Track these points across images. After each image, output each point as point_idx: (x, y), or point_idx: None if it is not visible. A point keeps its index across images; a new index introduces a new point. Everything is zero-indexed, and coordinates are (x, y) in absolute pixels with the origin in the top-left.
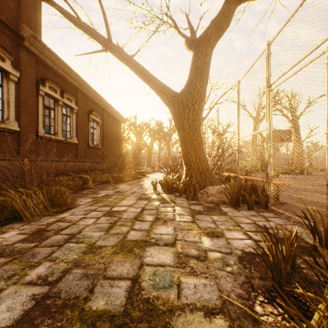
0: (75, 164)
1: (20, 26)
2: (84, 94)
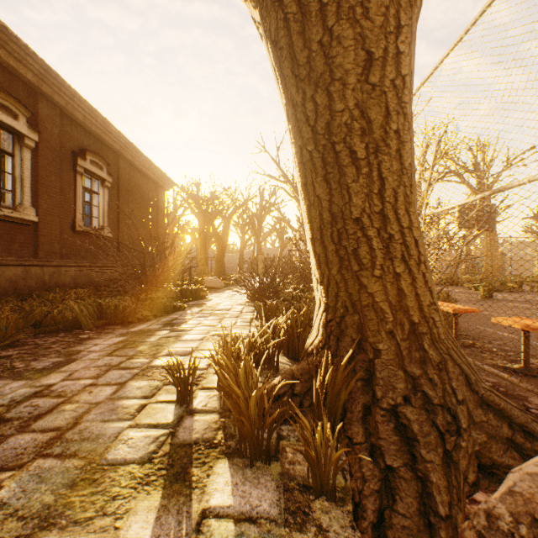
0: (25, 273)
1: None
2: (61, 107)
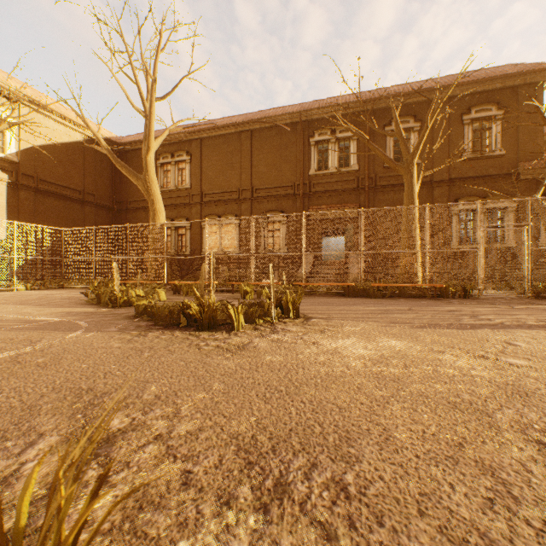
0: None
1: (517, 166)
2: None
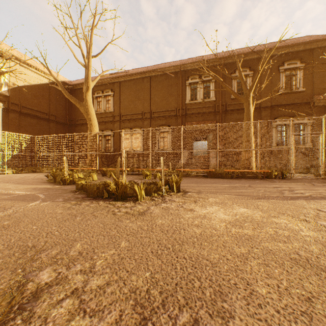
0: None
1: (312, 98)
2: None
